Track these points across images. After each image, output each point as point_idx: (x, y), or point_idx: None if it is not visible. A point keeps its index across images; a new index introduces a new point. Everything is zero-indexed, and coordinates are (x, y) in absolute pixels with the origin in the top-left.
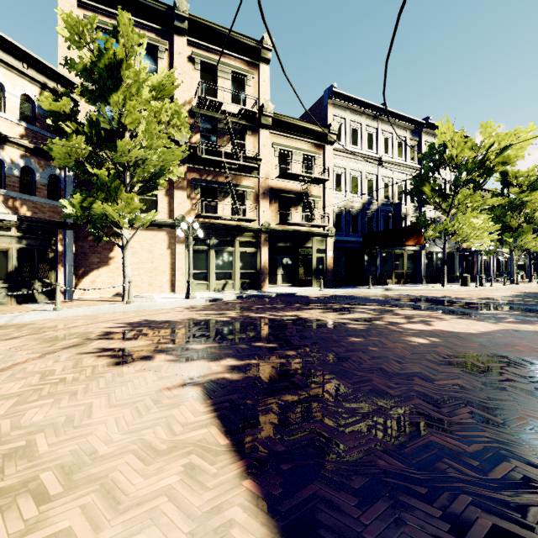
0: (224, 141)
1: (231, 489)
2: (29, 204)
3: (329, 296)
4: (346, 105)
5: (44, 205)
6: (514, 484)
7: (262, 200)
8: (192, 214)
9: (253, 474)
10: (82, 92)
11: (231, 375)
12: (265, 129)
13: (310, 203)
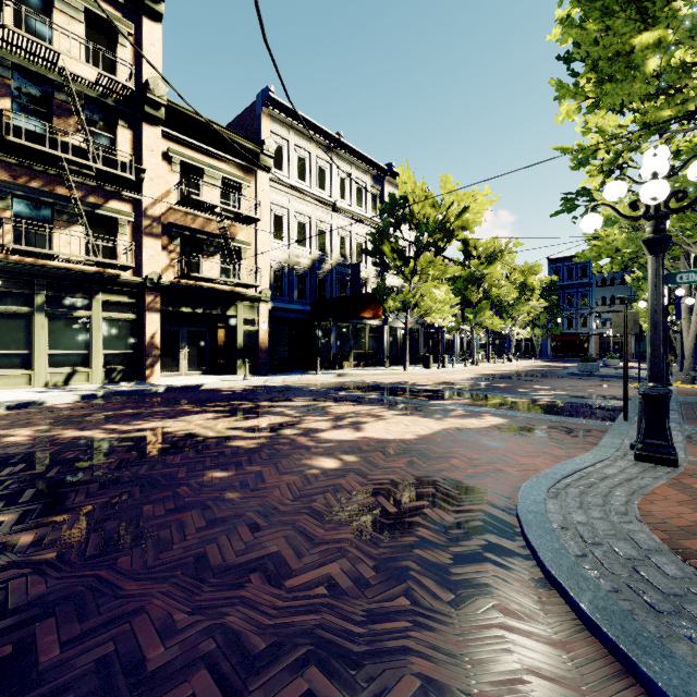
0: (70, 125)
1: None
2: None
3: (253, 388)
4: (290, 122)
5: None
6: None
7: (148, 237)
8: None
9: None
10: None
11: None
12: (153, 124)
13: (234, 252)
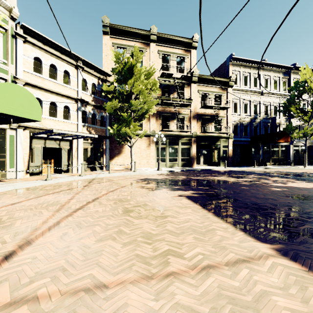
0: (173, 92)
1: (207, 213)
2: (94, 129)
3: (230, 171)
4: (240, 63)
5: (99, 129)
6: (293, 219)
7: (192, 120)
8: (158, 129)
9: (212, 212)
10: (117, 81)
11: (194, 195)
12: (194, 83)
13: (219, 120)
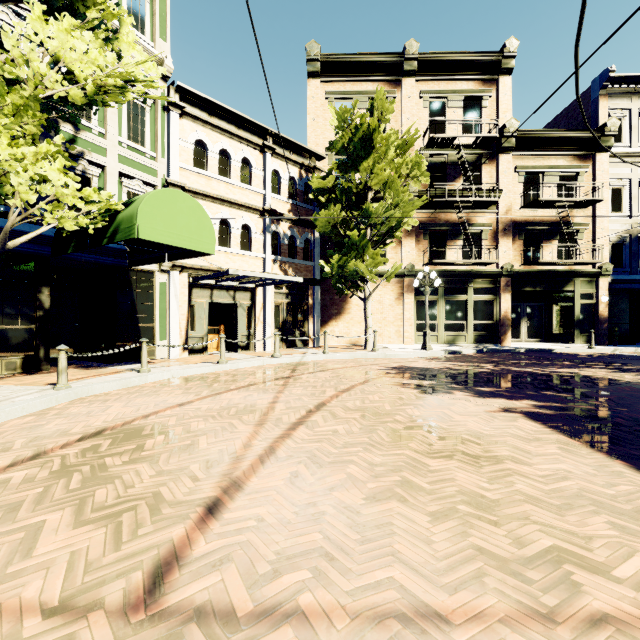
0: (455, 178)
1: (607, 461)
2: (293, 266)
3: (607, 355)
4: (632, 89)
5: (301, 266)
6: None
7: (502, 238)
8: (419, 262)
9: (620, 459)
10: (338, 166)
11: (542, 410)
12: (505, 153)
13: (570, 234)
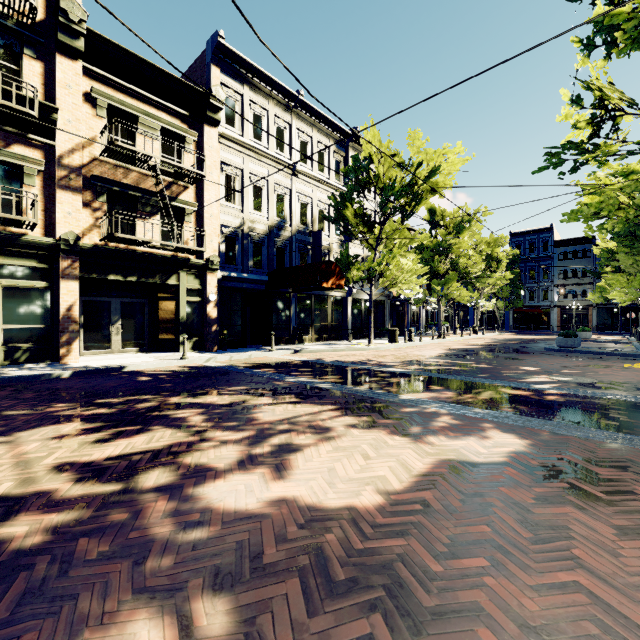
0: None
1: None
2: None
3: (185, 370)
4: (243, 75)
5: None
6: None
7: (64, 190)
8: None
9: None
10: None
11: None
12: (71, 57)
13: (177, 213)
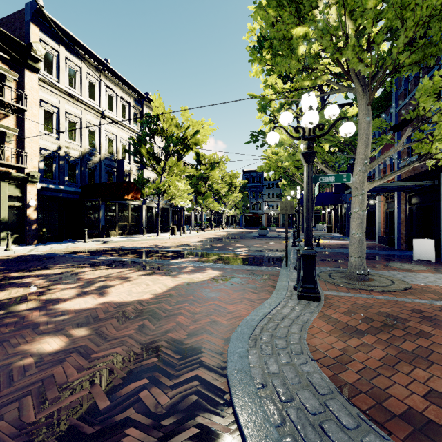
0: None
1: None
2: None
3: (12, 258)
4: (60, 37)
5: None
6: None
7: None
8: None
9: None
10: None
11: None
12: None
13: None
